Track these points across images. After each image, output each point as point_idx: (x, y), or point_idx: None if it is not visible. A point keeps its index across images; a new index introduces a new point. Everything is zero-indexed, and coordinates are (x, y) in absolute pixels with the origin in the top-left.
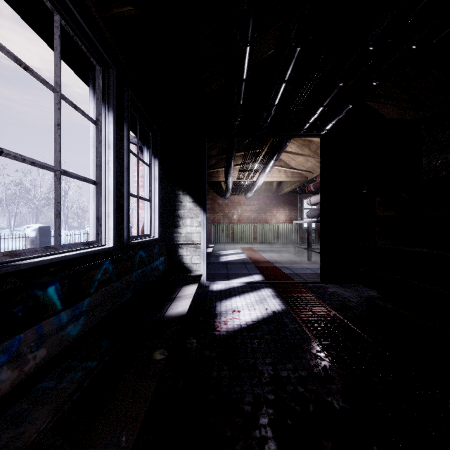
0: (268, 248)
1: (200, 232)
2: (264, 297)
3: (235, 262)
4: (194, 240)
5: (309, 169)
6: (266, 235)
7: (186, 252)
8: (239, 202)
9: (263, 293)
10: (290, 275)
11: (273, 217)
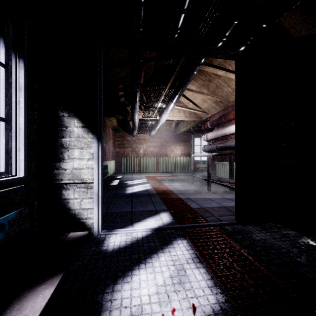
0: (168, 177)
1: (93, 167)
2: (182, 265)
3: (141, 194)
4: (84, 177)
5: (205, 110)
6: (166, 166)
7: (73, 194)
8: (144, 139)
9: (178, 253)
10: (200, 212)
11: (171, 152)
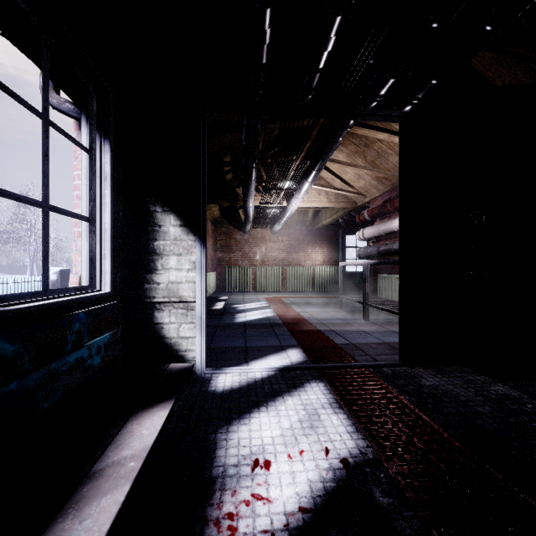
0: (302, 299)
1: (195, 280)
2: (315, 409)
3: (258, 324)
4: (183, 295)
5: (361, 191)
6: (298, 282)
7: (169, 318)
8: (263, 238)
9: (311, 396)
10: (347, 349)
11: (307, 258)
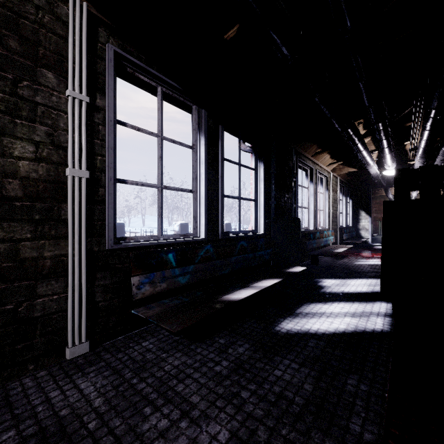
0: None
1: (368, 224)
2: None
3: None
4: (366, 227)
5: None
6: None
7: (362, 232)
8: None
9: None
10: None
11: None
